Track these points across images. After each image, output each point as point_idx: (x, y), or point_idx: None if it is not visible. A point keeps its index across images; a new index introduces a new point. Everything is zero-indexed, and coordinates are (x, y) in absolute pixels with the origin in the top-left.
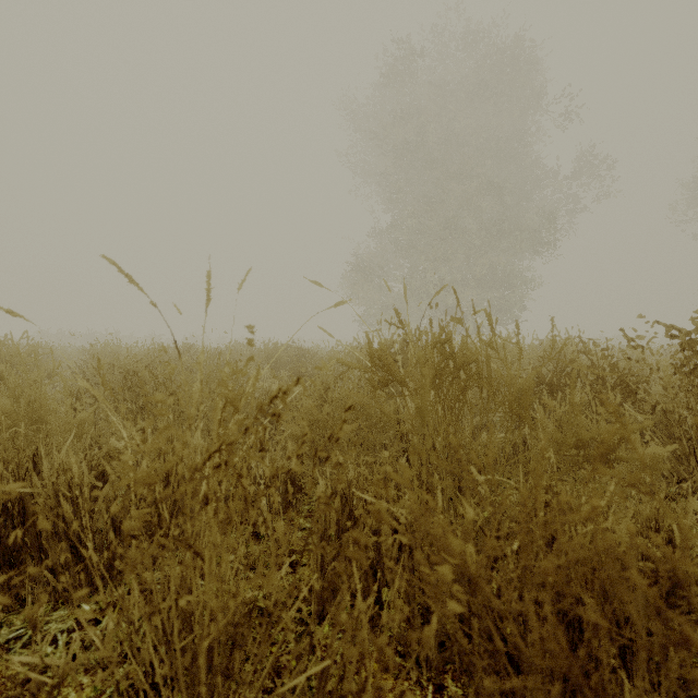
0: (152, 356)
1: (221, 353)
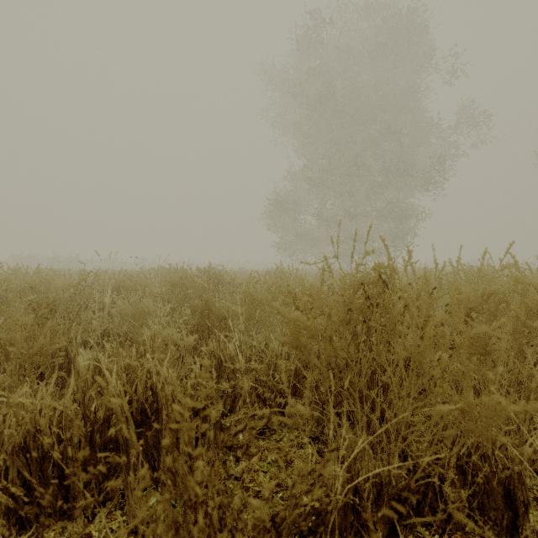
0: (34, 286)
1: (132, 280)
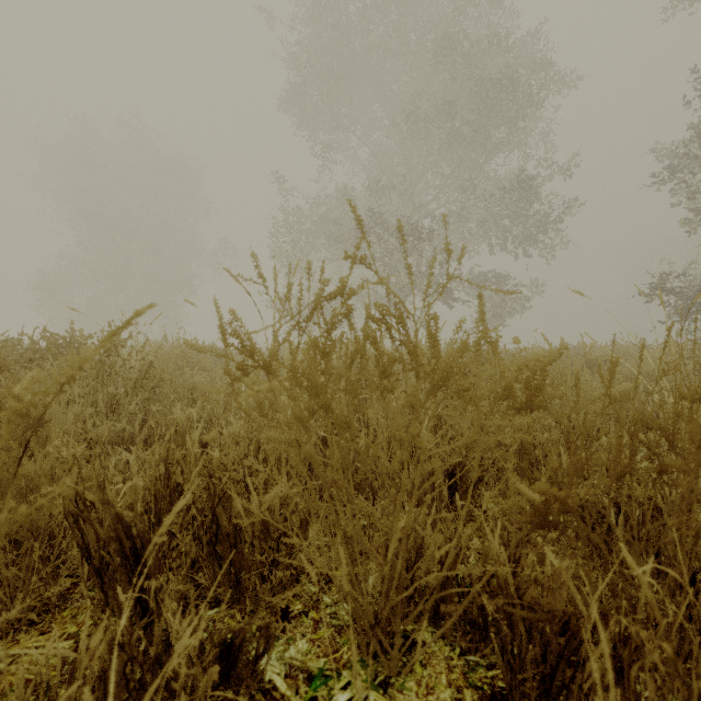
0: None
1: None
